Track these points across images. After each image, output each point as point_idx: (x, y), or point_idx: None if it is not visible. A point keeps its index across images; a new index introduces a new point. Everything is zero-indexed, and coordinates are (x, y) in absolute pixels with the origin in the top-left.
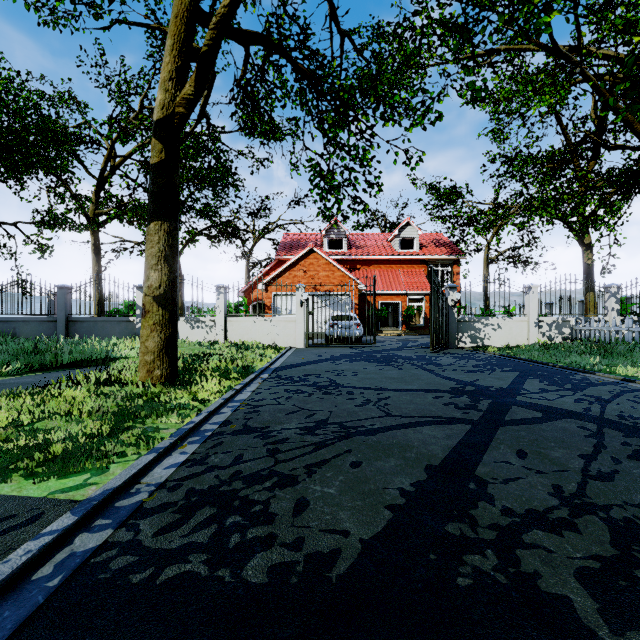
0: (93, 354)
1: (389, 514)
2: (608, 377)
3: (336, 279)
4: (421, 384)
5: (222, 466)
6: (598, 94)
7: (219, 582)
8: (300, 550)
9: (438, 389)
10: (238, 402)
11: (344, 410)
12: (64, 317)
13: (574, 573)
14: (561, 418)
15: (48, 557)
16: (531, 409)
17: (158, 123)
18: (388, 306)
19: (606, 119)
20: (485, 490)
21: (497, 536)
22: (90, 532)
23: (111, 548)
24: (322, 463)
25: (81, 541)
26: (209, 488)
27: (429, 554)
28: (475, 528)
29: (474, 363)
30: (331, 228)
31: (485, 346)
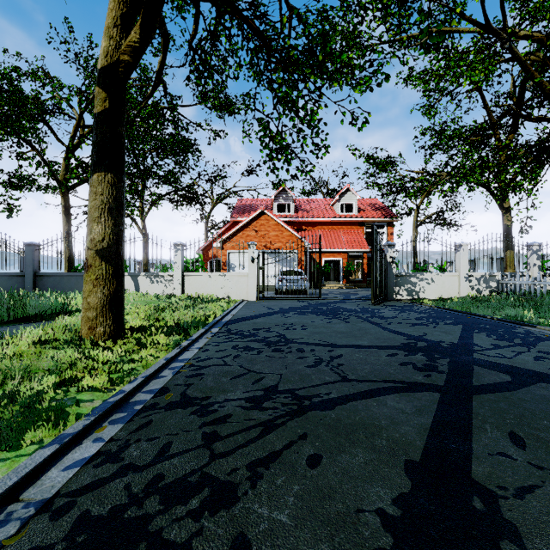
0: (48, 308)
1: None
2: (549, 330)
3: (284, 238)
4: (371, 339)
5: (140, 465)
6: (523, 69)
7: None
8: None
9: (390, 345)
10: (182, 362)
11: (295, 372)
12: (32, 272)
13: None
14: (534, 382)
15: None
16: (495, 370)
17: (102, 71)
18: (330, 263)
19: (523, 97)
20: (499, 513)
21: None
22: None
23: None
24: (270, 459)
25: None
26: (110, 512)
27: None
28: None
29: (416, 316)
30: (280, 193)
31: (420, 298)
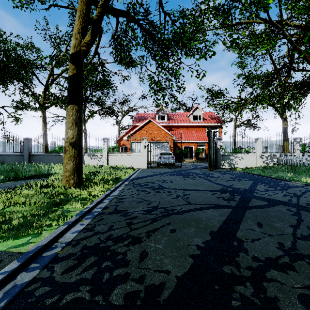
0: (41, 172)
1: (191, 260)
2: (298, 183)
3: (162, 135)
4: (205, 187)
5: (102, 232)
6: (291, 44)
7: (96, 304)
8: (142, 283)
9: (213, 189)
10: (112, 196)
11: (166, 201)
12: (28, 153)
13: (297, 297)
14: (277, 205)
15: (1, 288)
16: (261, 200)
17: (72, 55)
18: (187, 148)
19: (294, 57)
20: (242, 246)
21: (251, 274)
22: (26, 272)
23: (37, 282)
24: (155, 230)
25: (21, 277)
26: (94, 245)
27: (215, 285)
28: (239, 269)
29: (230, 176)
30: (159, 110)
31: (235, 167)
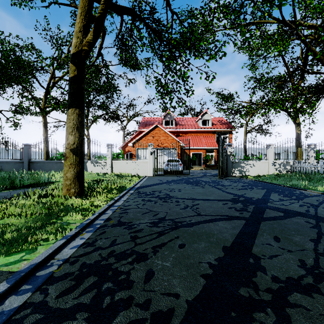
0: (40, 180)
1: (203, 281)
2: (314, 192)
3: (169, 141)
4: (215, 196)
5: (103, 247)
6: (305, 45)
7: None
8: (148, 309)
9: (224, 199)
10: (116, 207)
11: (174, 211)
12: (27, 160)
13: None
14: (294, 216)
15: None
16: (277, 211)
17: (73, 55)
18: (195, 155)
19: (307, 59)
20: (259, 263)
21: (272, 297)
22: (16, 295)
23: (27, 307)
24: (162, 245)
25: (9, 302)
26: (94, 262)
27: (231, 312)
28: (257, 291)
29: (242, 184)
30: (166, 115)
31: (246, 175)
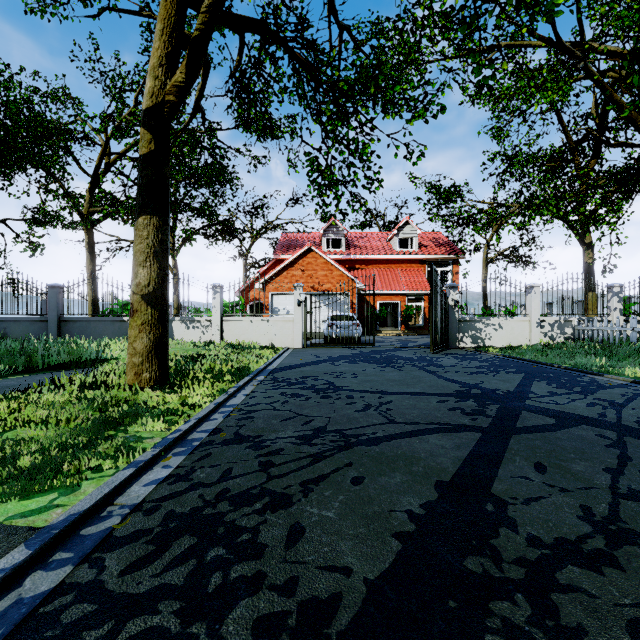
0: (82, 355)
1: (397, 545)
2: (617, 379)
3: (334, 278)
4: (424, 387)
5: (208, 483)
6: (601, 90)
7: None
8: (293, 595)
9: (442, 392)
10: (231, 407)
11: (344, 416)
12: (56, 317)
13: (626, 627)
14: (576, 425)
15: None
16: (543, 415)
17: (147, 112)
18: (387, 306)
19: (607, 117)
20: (505, 513)
21: (526, 574)
22: (45, 570)
23: (67, 592)
24: (320, 479)
25: (32, 582)
26: (191, 511)
27: (448, 600)
28: (499, 563)
29: (477, 364)
30: (329, 227)
31: (486, 346)
